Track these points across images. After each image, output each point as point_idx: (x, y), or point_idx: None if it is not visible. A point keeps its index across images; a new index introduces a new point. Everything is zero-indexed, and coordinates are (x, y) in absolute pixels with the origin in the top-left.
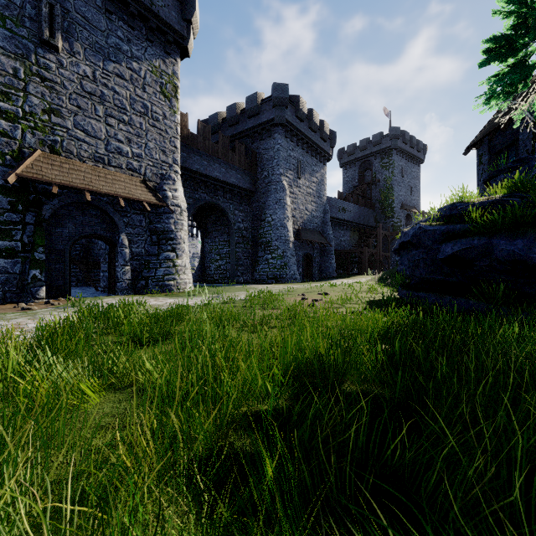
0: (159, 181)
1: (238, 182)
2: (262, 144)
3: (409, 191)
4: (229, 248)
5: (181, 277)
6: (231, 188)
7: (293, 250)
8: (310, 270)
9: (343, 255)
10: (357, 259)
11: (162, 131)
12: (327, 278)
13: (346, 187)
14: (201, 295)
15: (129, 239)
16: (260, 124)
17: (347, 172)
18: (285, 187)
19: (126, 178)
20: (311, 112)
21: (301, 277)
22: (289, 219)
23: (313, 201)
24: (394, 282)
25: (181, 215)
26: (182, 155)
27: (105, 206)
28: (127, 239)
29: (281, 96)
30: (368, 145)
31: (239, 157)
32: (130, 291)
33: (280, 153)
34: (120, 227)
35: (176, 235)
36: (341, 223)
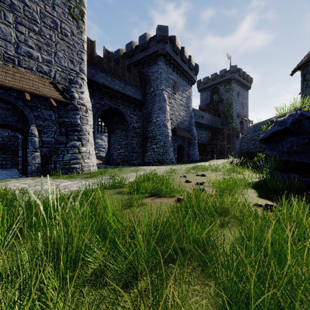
0: (67, 84)
1: (133, 95)
2: (150, 69)
3: (242, 106)
4: (127, 140)
5: (85, 161)
6: (128, 99)
7: (171, 142)
8: (182, 156)
9: (202, 146)
10: (210, 149)
11: (70, 45)
12: (193, 161)
13: (202, 104)
14: (99, 176)
15: (39, 129)
16: (148, 55)
17: (202, 94)
18: (165, 98)
19: (36, 78)
20: (183, 49)
21: (176, 161)
22: (168, 121)
23: (184, 110)
24: (245, 164)
25: (86, 112)
26: (91, 71)
27: (15, 100)
28: (37, 130)
29: (163, 34)
30: (216, 77)
31: (134, 77)
32: (39, 173)
33: (162, 75)
34: (30, 119)
35: (81, 128)
36: (200, 125)
